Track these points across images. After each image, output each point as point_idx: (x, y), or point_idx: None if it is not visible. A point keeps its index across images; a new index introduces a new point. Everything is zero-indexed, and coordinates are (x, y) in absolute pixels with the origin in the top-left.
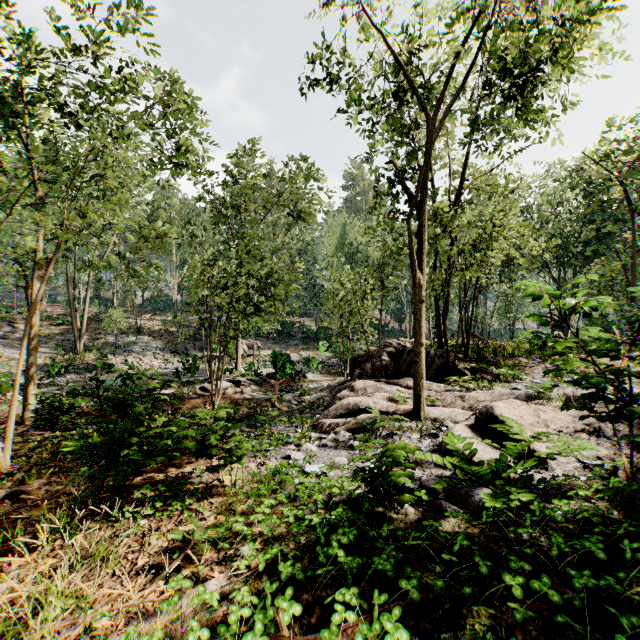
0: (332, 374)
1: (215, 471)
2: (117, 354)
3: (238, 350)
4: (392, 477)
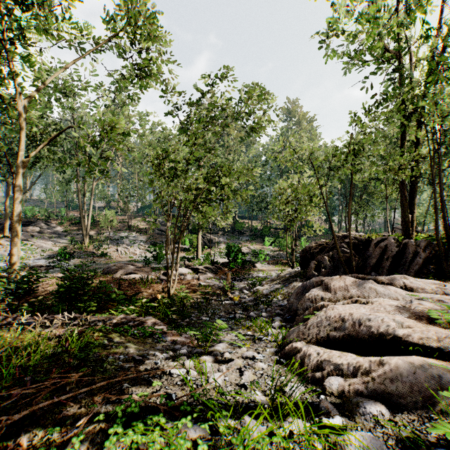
0: (278, 264)
1: None
2: (112, 245)
3: (198, 242)
4: None
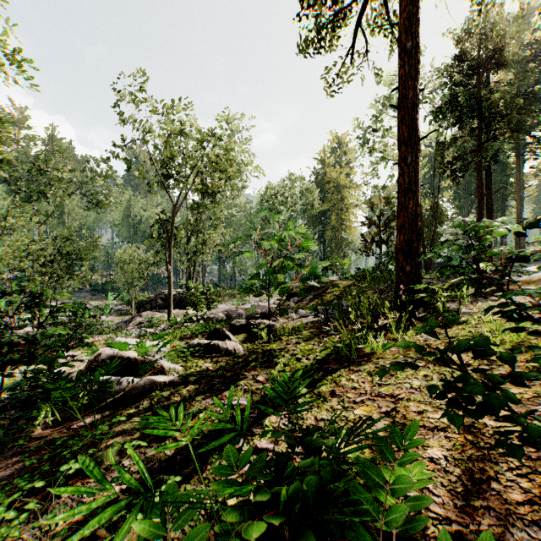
0: (122, 315)
1: (101, 333)
2: None
3: None
4: (153, 321)
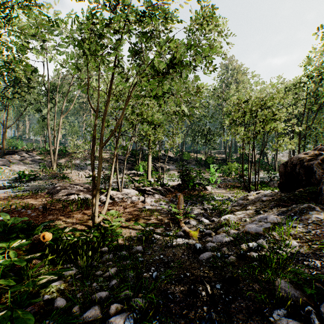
0: (229, 188)
1: None
2: (76, 170)
3: (148, 165)
4: None
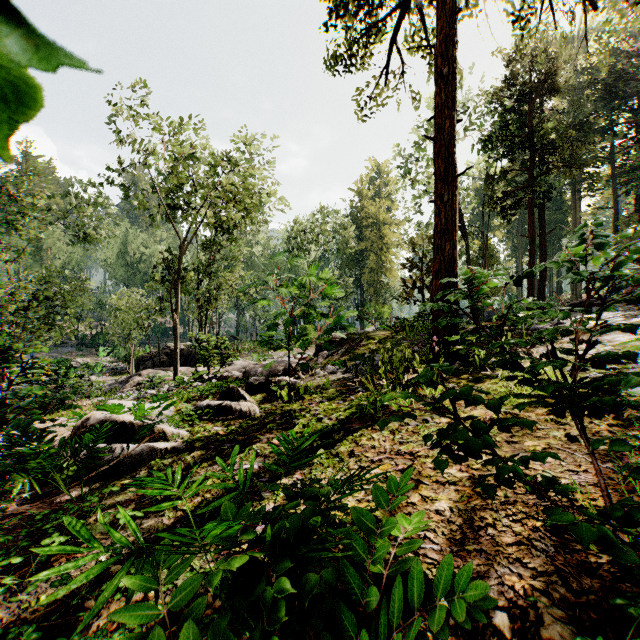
0: (117, 375)
1: (90, 395)
2: None
3: None
4: (155, 381)
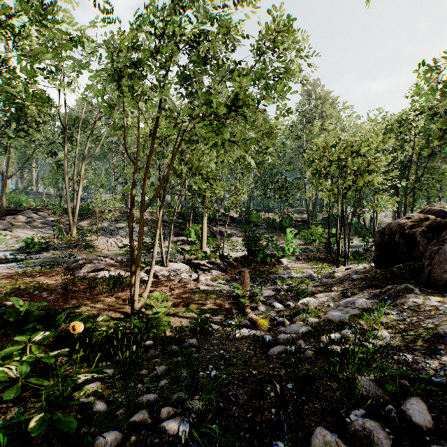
0: (312, 260)
1: None
2: (104, 236)
3: (203, 230)
4: None
